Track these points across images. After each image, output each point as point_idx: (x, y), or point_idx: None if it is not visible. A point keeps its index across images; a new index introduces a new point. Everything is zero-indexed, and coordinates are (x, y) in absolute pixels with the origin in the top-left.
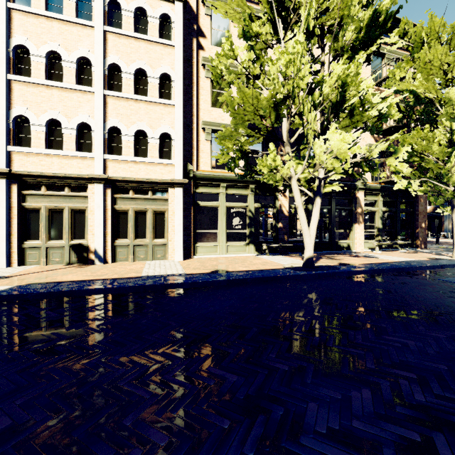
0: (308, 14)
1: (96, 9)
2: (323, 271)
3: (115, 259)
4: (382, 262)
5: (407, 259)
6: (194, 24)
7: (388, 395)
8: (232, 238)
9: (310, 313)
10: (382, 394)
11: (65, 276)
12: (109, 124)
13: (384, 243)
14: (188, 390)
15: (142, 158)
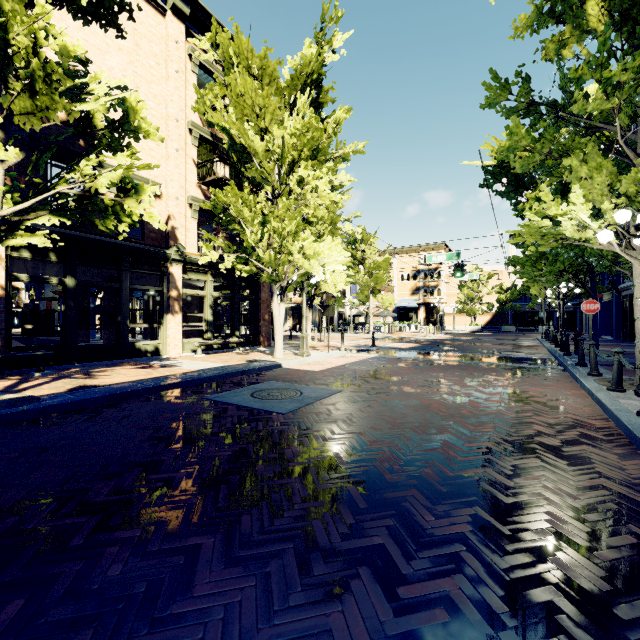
0: None
1: None
2: None
3: None
4: (167, 375)
5: (216, 364)
6: None
7: None
8: None
9: None
10: None
11: None
12: None
13: (211, 342)
14: None
15: None
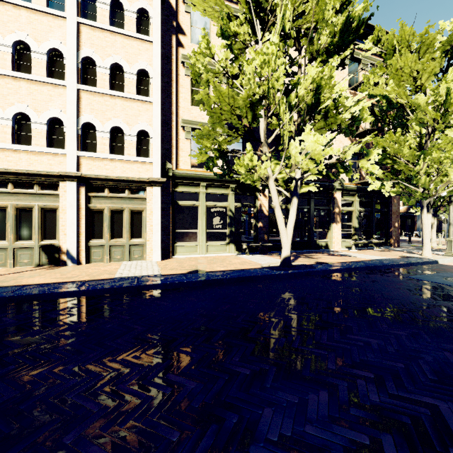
0: (283, 16)
1: None
2: (299, 270)
3: (89, 260)
4: (357, 261)
5: (380, 257)
6: (173, 21)
7: (344, 397)
8: (215, 237)
9: (280, 313)
10: (338, 396)
11: (32, 278)
12: (82, 120)
13: (360, 242)
14: (142, 400)
15: (118, 156)
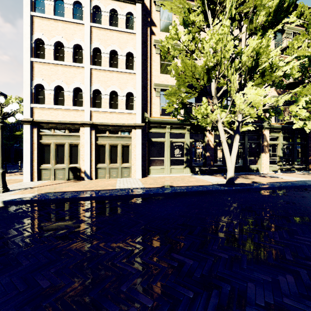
0: (232, 5)
1: (85, 12)
2: (241, 187)
3: (97, 177)
4: (285, 181)
5: (303, 179)
6: (148, 18)
7: (307, 280)
8: (173, 163)
9: (237, 217)
10: (302, 280)
11: (67, 188)
12: (93, 88)
13: (285, 167)
14: (160, 269)
15: (114, 110)
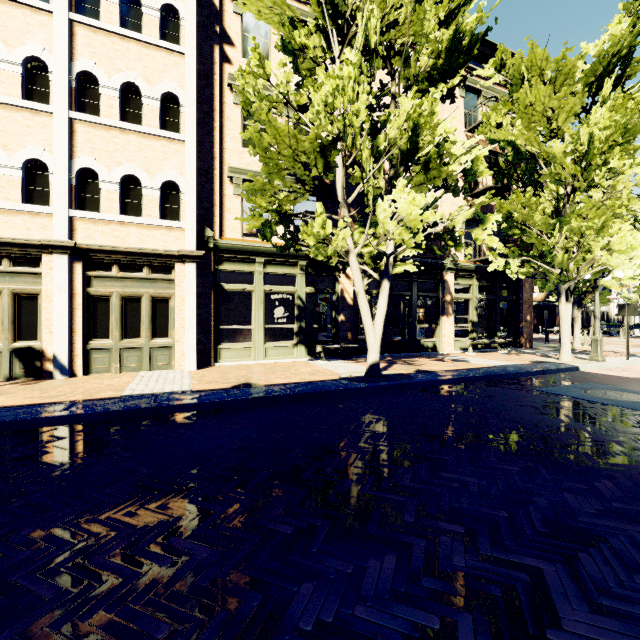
0: (366, 25)
1: None
2: (390, 382)
3: (89, 370)
4: (472, 368)
5: (504, 362)
6: (216, 25)
7: (418, 562)
8: (281, 336)
9: (353, 443)
10: (410, 561)
11: None
12: (78, 164)
13: (480, 342)
14: (124, 579)
15: (133, 218)
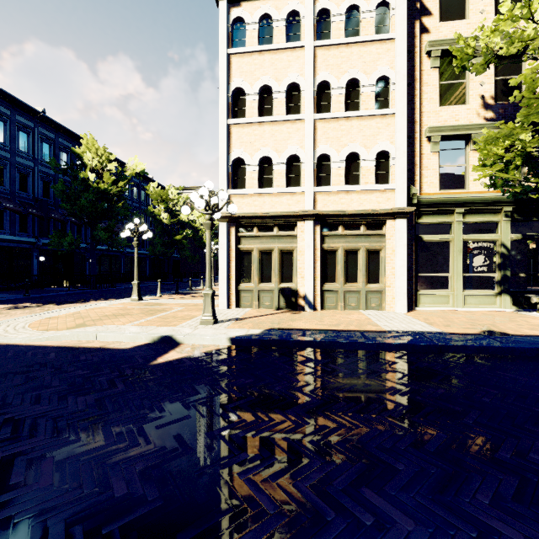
0: None
1: (305, 26)
2: None
3: (323, 306)
4: None
5: None
6: (416, 2)
7: None
8: (439, 284)
9: None
10: None
11: (294, 322)
12: (318, 152)
13: None
14: None
15: (355, 187)
